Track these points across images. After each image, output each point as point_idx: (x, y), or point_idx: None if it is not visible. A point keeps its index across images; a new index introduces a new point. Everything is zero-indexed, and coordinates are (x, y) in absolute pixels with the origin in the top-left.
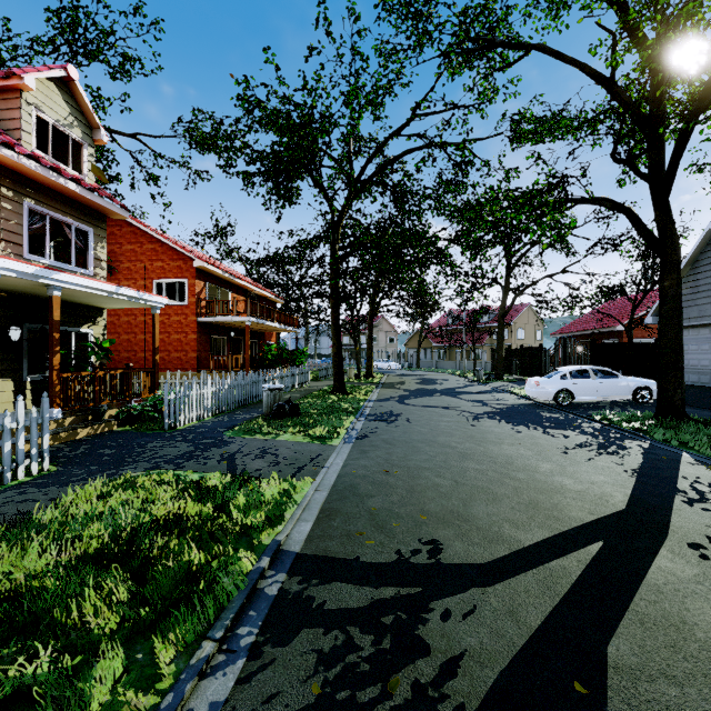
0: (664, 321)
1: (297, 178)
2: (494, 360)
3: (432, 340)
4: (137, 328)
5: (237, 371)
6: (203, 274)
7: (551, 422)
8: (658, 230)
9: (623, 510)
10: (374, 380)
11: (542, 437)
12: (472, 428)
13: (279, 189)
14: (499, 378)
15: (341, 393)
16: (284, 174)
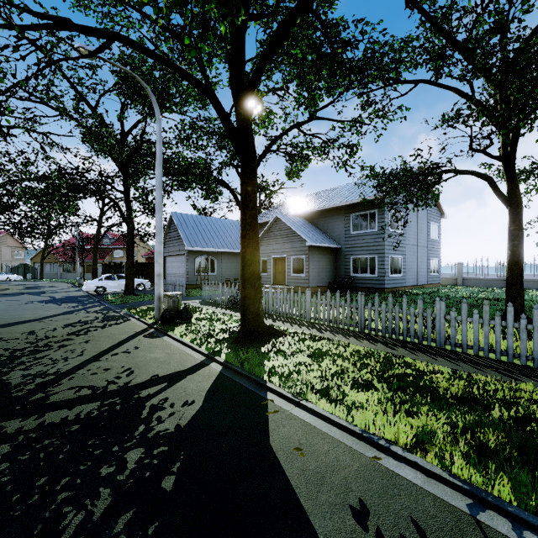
0: (127, 254)
1: None
2: (104, 272)
3: (59, 256)
4: None
5: None
6: None
7: (73, 301)
8: (127, 215)
9: (35, 319)
10: None
11: (53, 306)
12: (16, 307)
13: None
14: None
15: None
16: None
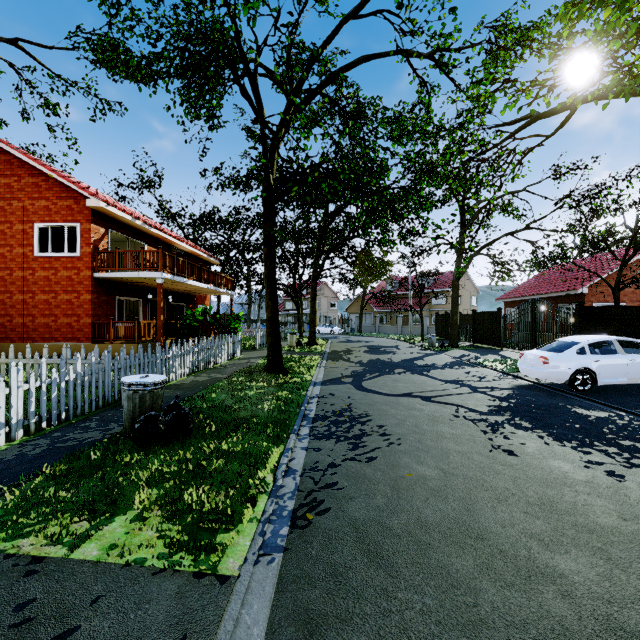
0: None
1: (216, 82)
2: (440, 325)
3: (373, 305)
4: (13, 285)
5: (148, 341)
6: (104, 219)
7: (626, 436)
8: None
9: None
10: (318, 348)
11: None
12: (515, 462)
13: (189, 90)
14: (454, 345)
15: (277, 371)
16: (198, 73)
